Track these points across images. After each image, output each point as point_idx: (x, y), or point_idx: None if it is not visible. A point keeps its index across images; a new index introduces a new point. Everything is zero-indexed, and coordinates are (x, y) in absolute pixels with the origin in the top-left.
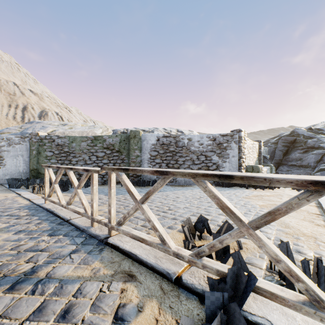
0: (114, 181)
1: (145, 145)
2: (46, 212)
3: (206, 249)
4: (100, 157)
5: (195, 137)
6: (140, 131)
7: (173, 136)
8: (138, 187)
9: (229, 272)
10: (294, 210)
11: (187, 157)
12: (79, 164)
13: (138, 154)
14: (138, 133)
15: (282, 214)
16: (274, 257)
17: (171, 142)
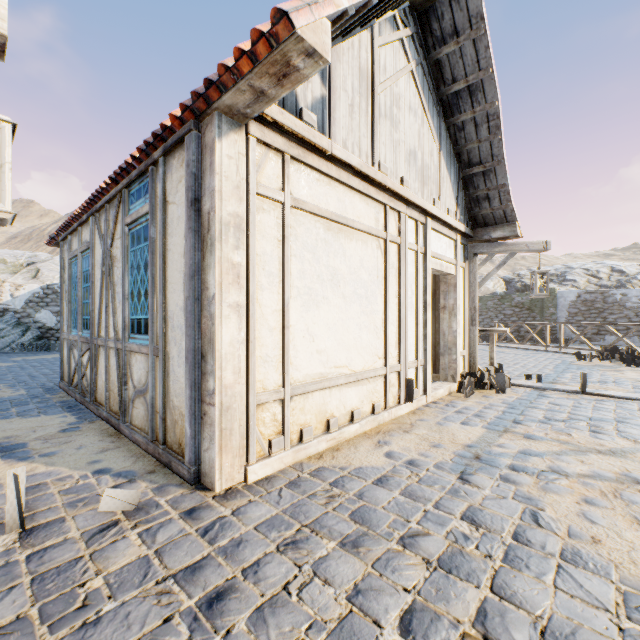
0: (561, 328)
1: (562, 303)
2: (504, 347)
3: (607, 346)
4: (507, 315)
5: (632, 292)
6: (556, 289)
7: (600, 292)
8: (555, 343)
9: (612, 347)
10: (631, 331)
11: (620, 314)
12: (485, 322)
13: (553, 311)
14: (553, 290)
15: (629, 332)
16: (627, 343)
17: (596, 298)
